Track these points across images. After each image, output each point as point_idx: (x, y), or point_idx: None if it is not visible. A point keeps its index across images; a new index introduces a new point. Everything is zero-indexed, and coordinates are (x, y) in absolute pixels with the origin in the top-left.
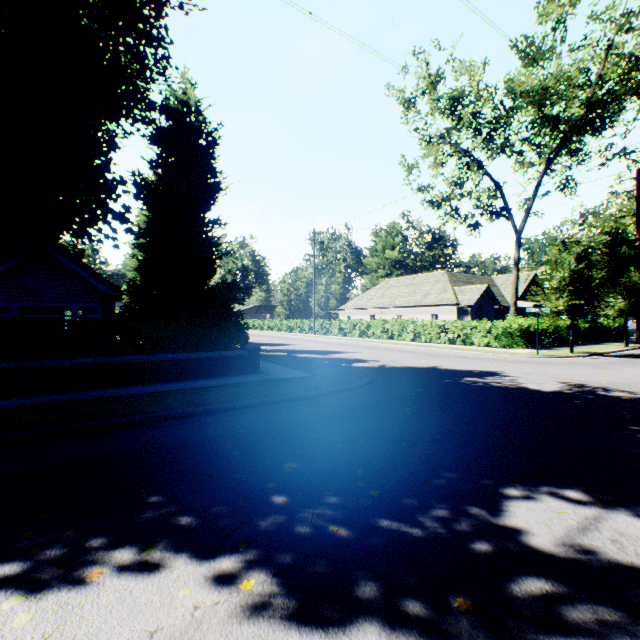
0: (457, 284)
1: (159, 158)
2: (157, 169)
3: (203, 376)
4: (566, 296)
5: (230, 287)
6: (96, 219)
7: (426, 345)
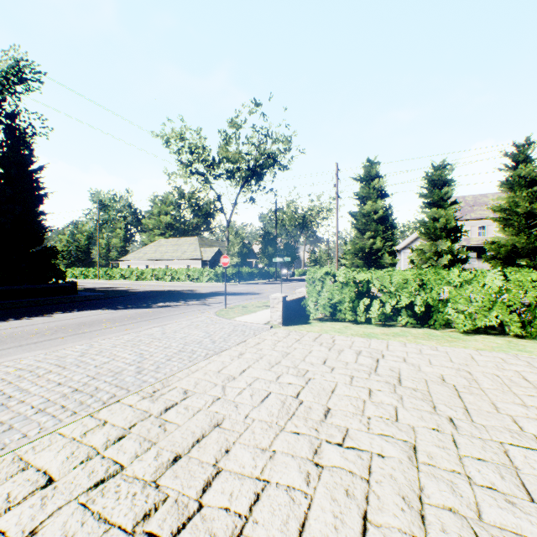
0: (204, 246)
1: (2, 174)
2: None
3: (46, 296)
4: (235, 258)
5: (52, 250)
6: None
7: (177, 283)
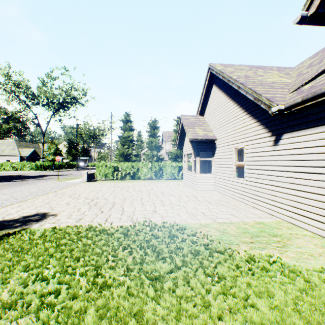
0: (21, 147)
1: None
2: None
3: None
4: (52, 156)
5: None
6: None
7: (4, 171)
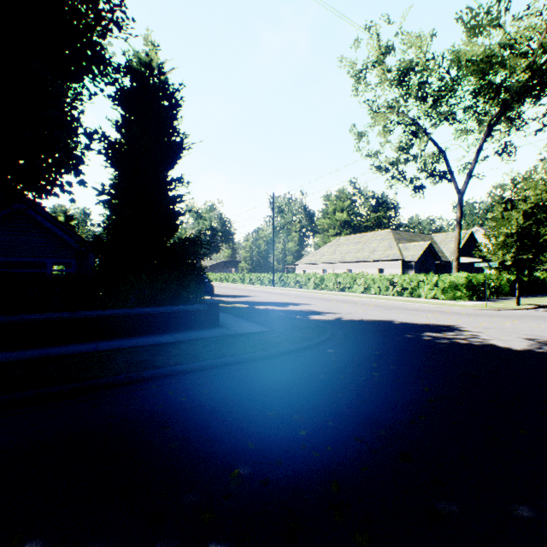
0: (401, 241)
1: (123, 118)
2: (122, 129)
3: (161, 331)
4: (513, 251)
5: (192, 243)
6: (48, 171)
7: (376, 297)
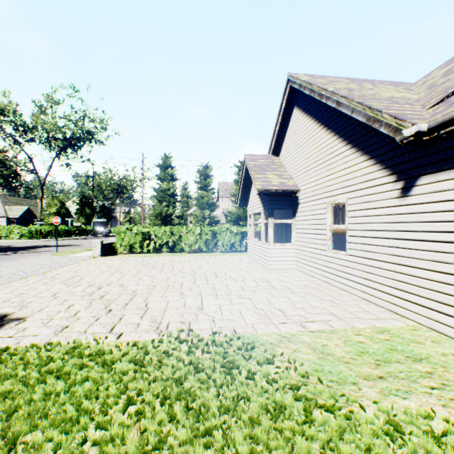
0: (9, 204)
1: None
2: None
3: None
4: (53, 217)
5: None
6: None
7: None
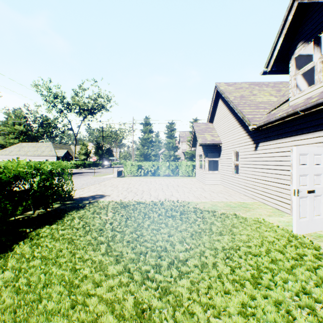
0: (57, 148)
1: None
2: None
3: None
4: (83, 156)
5: None
6: None
7: None
